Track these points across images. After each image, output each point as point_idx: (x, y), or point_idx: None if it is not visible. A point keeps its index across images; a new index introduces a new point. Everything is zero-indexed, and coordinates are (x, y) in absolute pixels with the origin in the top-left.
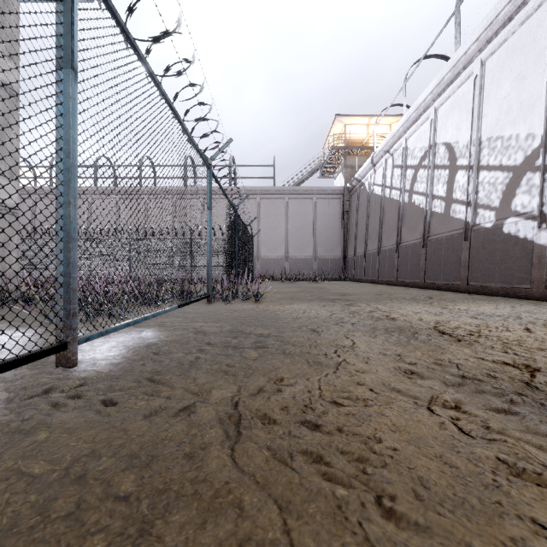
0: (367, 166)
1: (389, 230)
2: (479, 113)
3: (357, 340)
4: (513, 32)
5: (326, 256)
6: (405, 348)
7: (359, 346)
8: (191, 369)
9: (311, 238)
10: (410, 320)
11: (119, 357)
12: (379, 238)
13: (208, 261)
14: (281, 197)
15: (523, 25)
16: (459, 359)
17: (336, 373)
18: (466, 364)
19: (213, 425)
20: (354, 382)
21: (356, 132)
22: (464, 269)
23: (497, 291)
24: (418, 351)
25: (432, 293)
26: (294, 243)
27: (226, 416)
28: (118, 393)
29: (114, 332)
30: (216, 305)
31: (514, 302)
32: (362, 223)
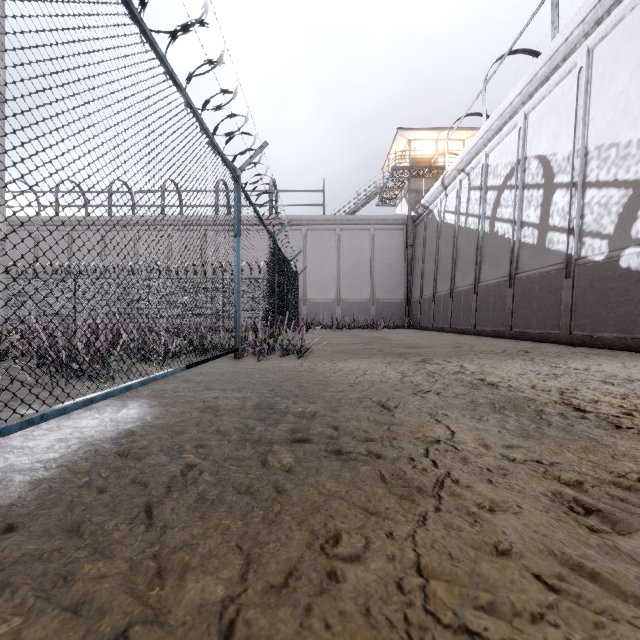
0: (437, 189)
1: (464, 266)
2: (585, 115)
3: (455, 427)
4: (632, 7)
5: (386, 299)
6: (542, 445)
7: (463, 440)
8: (168, 498)
9: (368, 277)
10: (519, 388)
11: (55, 464)
12: (452, 277)
13: (235, 304)
14: (332, 228)
15: None
16: None
17: (440, 510)
18: None
19: None
20: (486, 545)
21: (422, 149)
22: (565, 315)
23: (611, 342)
24: (568, 453)
25: (524, 345)
26: (347, 283)
27: None
28: None
29: (81, 409)
30: (246, 362)
31: None
32: (430, 259)
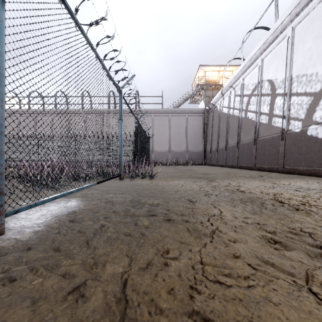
0: (219, 95)
1: (232, 134)
2: (291, 60)
3: (223, 209)
4: (313, 7)
5: (194, 150)
6: (261, 217)
7: (225, 215)
8: (95, 238)
9: (184, 139)
10: (255, 193)
11: (42, 225)
12: (226, 139)
13: (119, 153)
14: (166, 115)
15: (320, 3)
16: (308, 228)
17: (212, 242)
18: (316, 233)
19: (95, 320)
20: (230, 254)
21: (212, 75)
22: (281, 158)
23: (303, 171)
24: (272, 220)
25: (261, 173)
26: (174, 142)
27: (114, 301)
28: (21, 267)
29: (49, 202)
30: (125, 181)
31: (316, 179)
32: (216, 130)
